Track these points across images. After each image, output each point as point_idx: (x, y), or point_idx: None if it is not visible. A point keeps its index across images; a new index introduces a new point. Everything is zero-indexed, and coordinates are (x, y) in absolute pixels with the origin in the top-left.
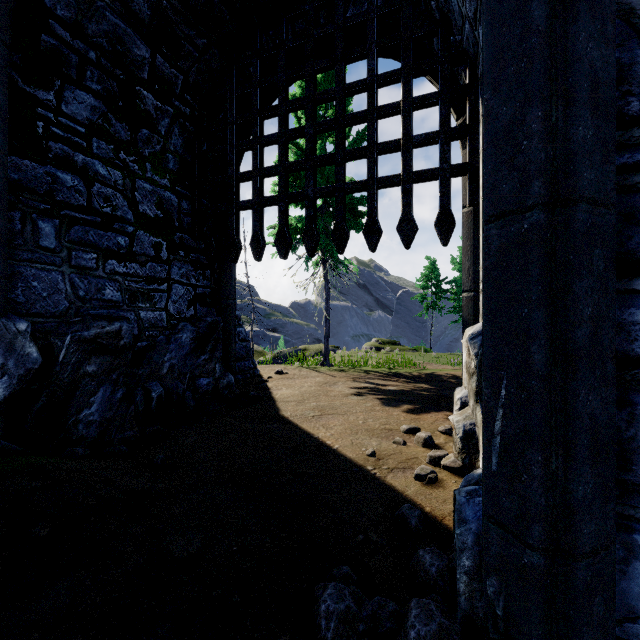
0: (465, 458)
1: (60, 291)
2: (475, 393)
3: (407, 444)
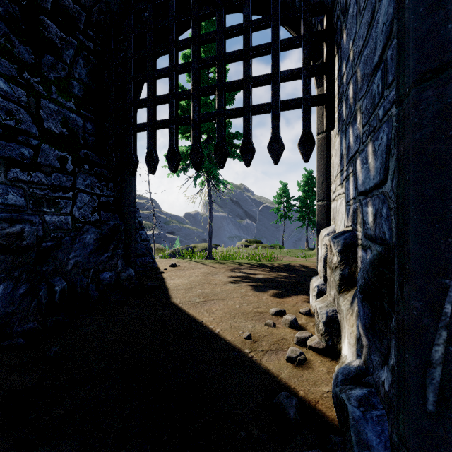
0: (328, 340)
1: None
2: (338, 285)
3: (276, 325)
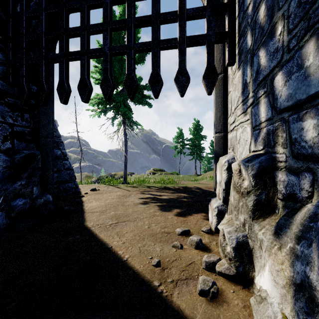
0: (239, 266)
1: None
2: (252, 210)
3: (183, 247)
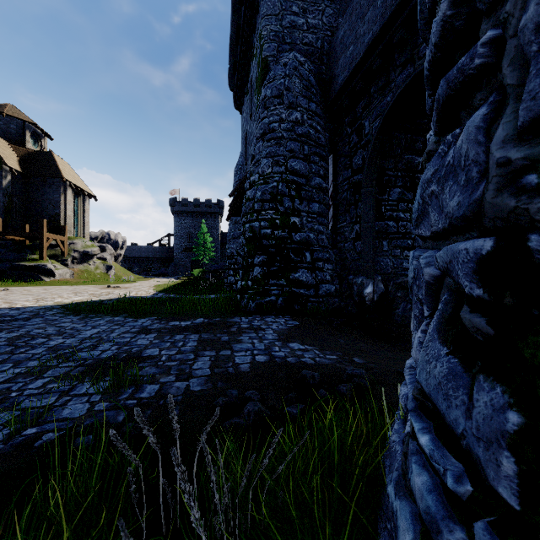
0: None
1: (388, 265)
2: None
3: None
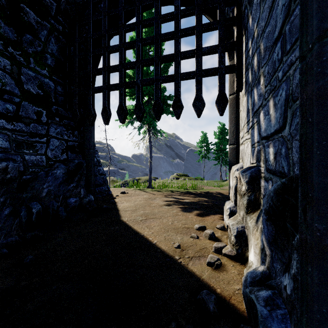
0: (238, 249)
1: None
2: (246, 207)
3: (199, 238)
